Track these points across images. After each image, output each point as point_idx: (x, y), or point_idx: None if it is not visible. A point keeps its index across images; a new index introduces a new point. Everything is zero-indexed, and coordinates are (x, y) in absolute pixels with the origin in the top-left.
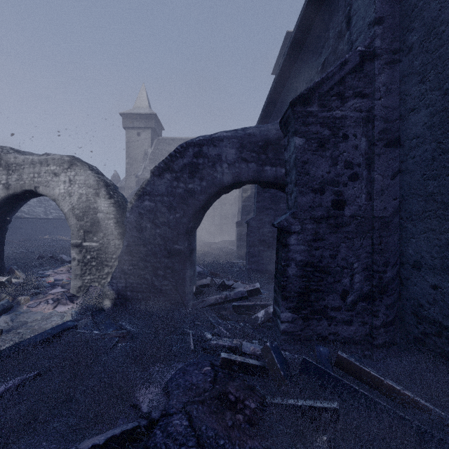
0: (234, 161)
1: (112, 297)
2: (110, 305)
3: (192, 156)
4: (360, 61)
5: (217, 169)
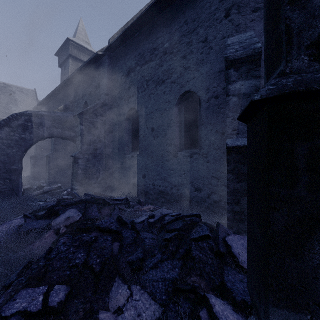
0: (50, 127)
1: None
2: None
3: (24, 121)
4: (102, 105)
5: (40, 129)
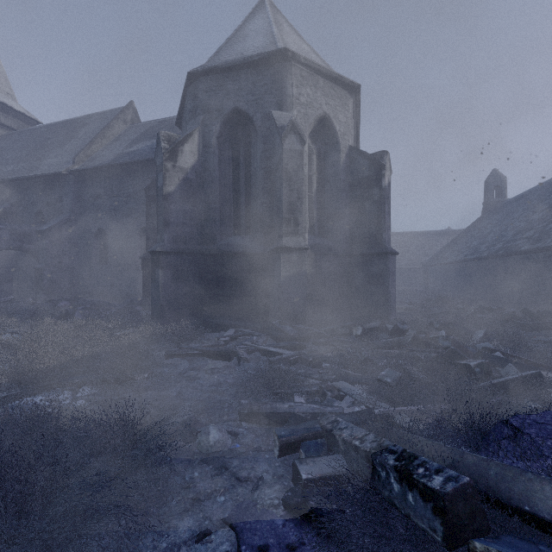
0: (8, 240)
1: None
2: None
3: None
4: (67, 221)
5: None
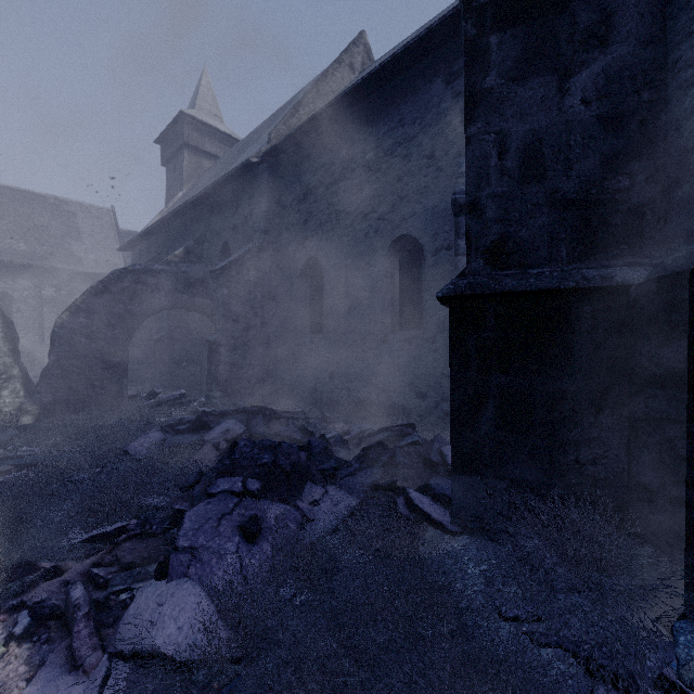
0: (171, 291)
1: (35, 413)
2: (32, 421)
3: (131, 282)
4: (258, 251)
5: (156, 295)
